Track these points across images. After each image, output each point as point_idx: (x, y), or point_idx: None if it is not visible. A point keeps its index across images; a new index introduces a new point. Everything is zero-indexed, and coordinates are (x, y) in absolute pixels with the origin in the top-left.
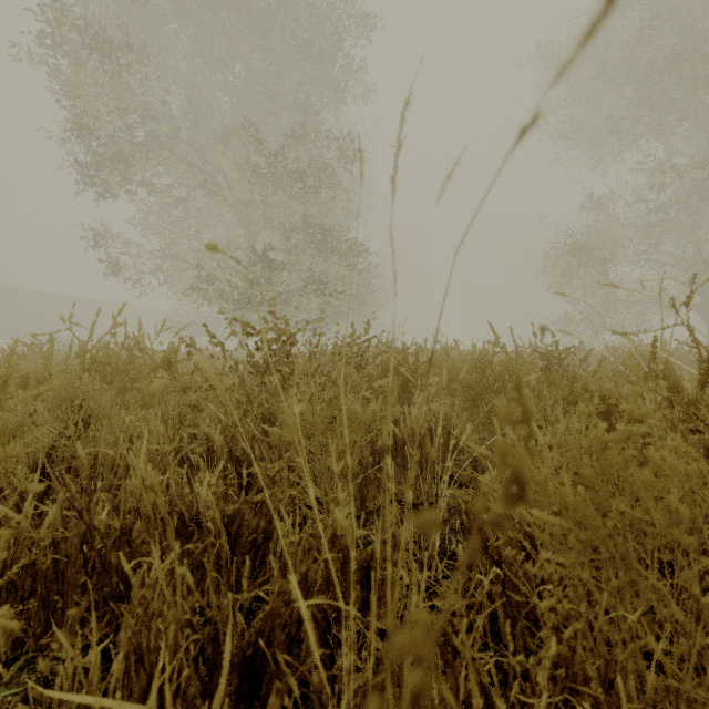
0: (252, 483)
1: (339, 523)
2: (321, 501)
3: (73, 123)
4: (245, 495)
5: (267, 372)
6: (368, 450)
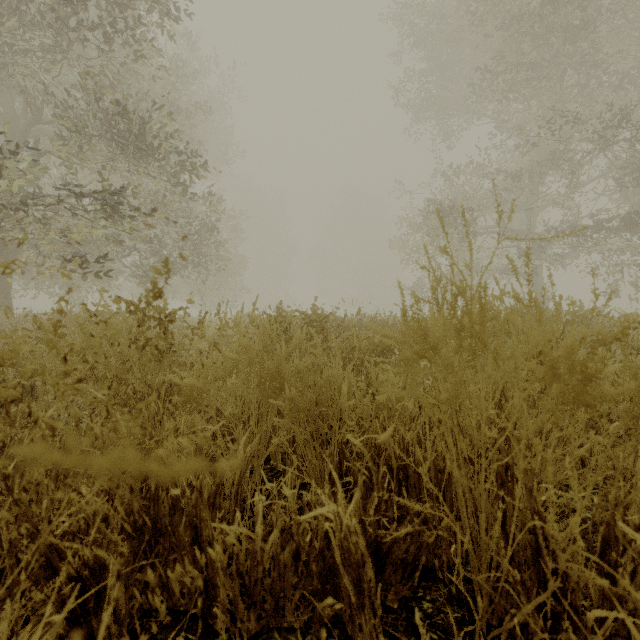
0: None
1: None
2: None
3: None
4: None
5: None
6: None
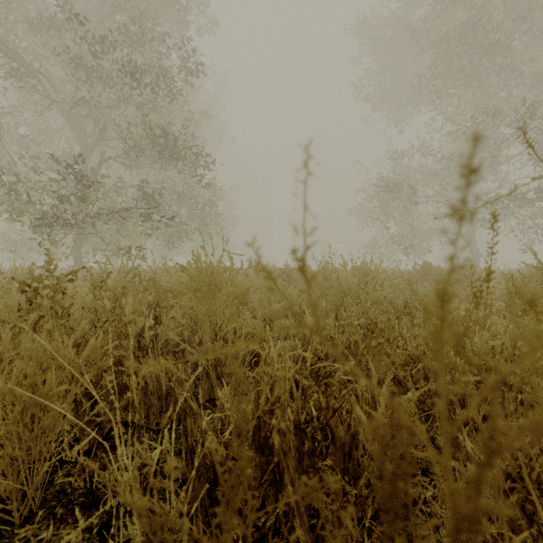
0: None
1: None
2: None
3: None
4: None
5: None
6: None
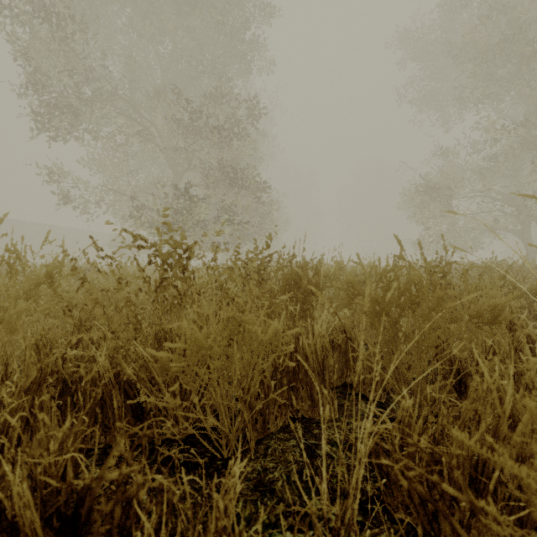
0: (145, 407)
1: (226, 524)
2: (218, 430)
3: (29, 79)
4: (137, 421)
5: (161, 288)
6: (270, 368)
